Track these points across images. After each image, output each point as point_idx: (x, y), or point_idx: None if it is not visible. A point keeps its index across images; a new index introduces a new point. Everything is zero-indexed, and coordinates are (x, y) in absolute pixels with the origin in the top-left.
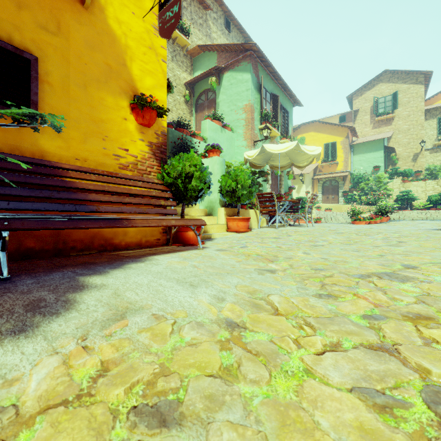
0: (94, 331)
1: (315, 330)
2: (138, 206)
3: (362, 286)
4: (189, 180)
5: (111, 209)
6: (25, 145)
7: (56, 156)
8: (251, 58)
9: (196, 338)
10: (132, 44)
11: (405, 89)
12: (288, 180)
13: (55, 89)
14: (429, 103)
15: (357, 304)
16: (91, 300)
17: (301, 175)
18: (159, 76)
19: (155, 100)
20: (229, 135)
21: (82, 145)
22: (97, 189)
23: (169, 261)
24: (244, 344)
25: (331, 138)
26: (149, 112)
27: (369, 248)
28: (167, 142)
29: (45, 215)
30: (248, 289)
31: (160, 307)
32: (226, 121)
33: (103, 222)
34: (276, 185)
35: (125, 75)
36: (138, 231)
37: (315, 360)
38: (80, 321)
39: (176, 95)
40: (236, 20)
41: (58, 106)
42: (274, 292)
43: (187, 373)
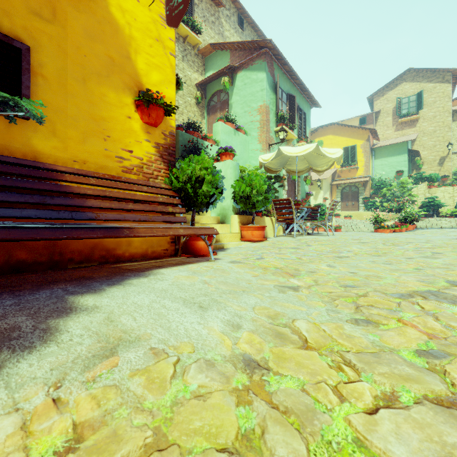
0: (73, 373)
1: (359, 372)
2: (143, 213)
3: (406, 310)
4: (200, 185)
5: (112, 217)
6: (15, 145)
7: (51, 158)
8: (266, 56)
9: (204, 386)
10: (137, 35)
11: (430, 88)
12: (305, 185)
13: (50, 82)
14: (456, 103)
15: (406, 335)
16: (77, 328)
17: (319, 180)
18: (167, 71)
19: (162, 96)
20: (243, 138)
21: (81, 145)
22: (97, 195)
23: (176, 276)
24: (268, 395)
25: (351, 141)
26: (155, 110)
27: (402, 260)
28: (176, 146)
29: (36, 223)
30: (268, 311)
31: (161, 338)
32: (239, 123)
33: (100, 231)
34: (293, 191)
35: (129, 69)
36: (143, 241)
37: (368, 423)
38: (57, 359)
39: (186, 96)
40: (250, 17)
41: (54, 102)
42: (300, 316)
43: (190, 446)
